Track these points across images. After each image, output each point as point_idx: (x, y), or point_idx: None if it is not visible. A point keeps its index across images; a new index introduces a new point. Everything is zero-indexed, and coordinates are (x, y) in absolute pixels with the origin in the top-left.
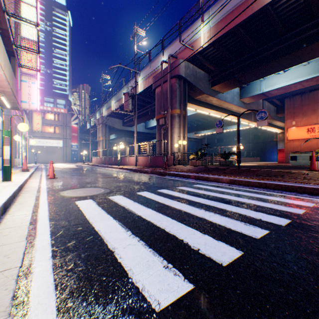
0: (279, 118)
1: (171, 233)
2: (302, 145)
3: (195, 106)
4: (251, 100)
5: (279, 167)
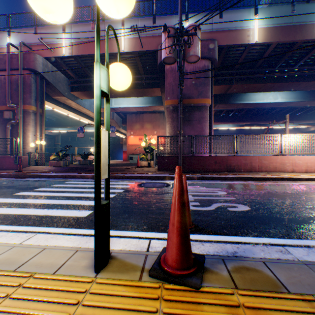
0: (124, 127)
1: (73, 204)
2: (137, 149)
3: (54, 105)
4: None
5: (123, 165)
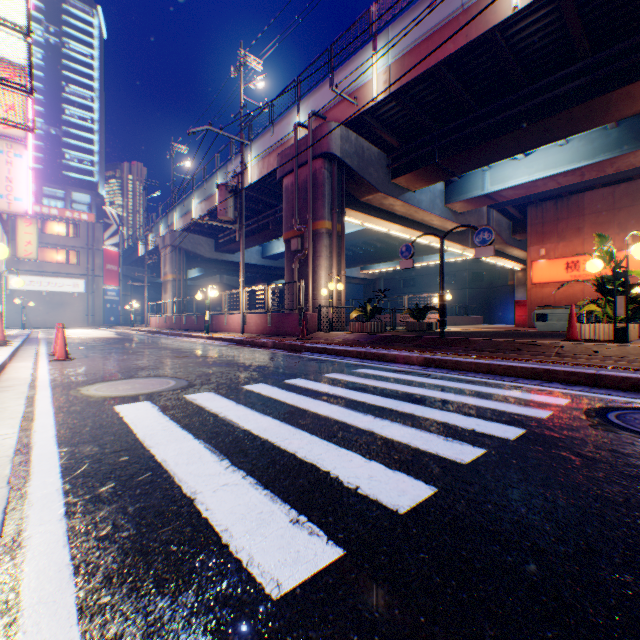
0: (517, 242)
1: (308, 460)
2: (557, 294)
3: (362, 215)
4: (468, 208)
5: (515, 335)
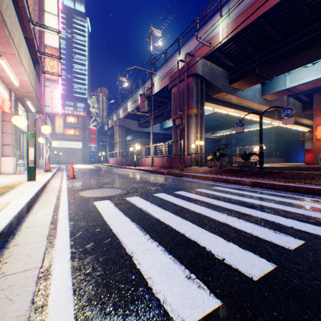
0: (306, 115)
1: (192, 239)
2: None
3: (213, 105)
4: (275, 97)
5: (307, 169)
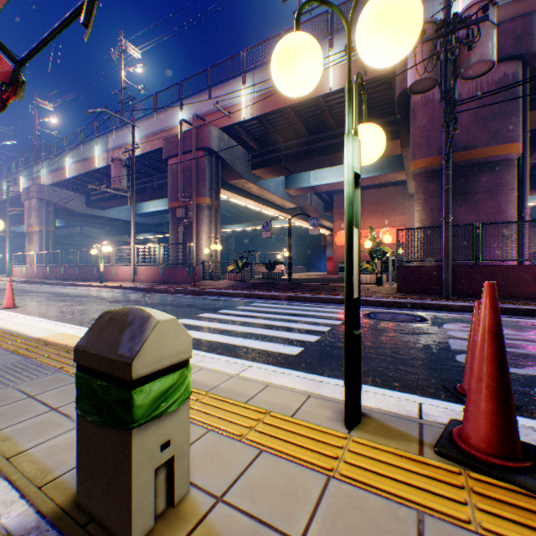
0: (328, 217)
1: (272, 335)
2: None
3: (229, 193)
4: (299, 193)
5: (330, 280)
